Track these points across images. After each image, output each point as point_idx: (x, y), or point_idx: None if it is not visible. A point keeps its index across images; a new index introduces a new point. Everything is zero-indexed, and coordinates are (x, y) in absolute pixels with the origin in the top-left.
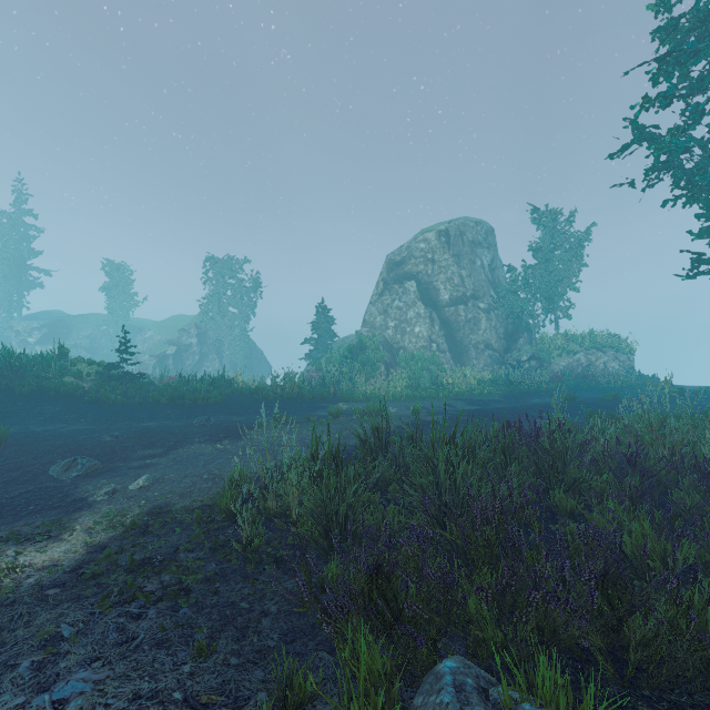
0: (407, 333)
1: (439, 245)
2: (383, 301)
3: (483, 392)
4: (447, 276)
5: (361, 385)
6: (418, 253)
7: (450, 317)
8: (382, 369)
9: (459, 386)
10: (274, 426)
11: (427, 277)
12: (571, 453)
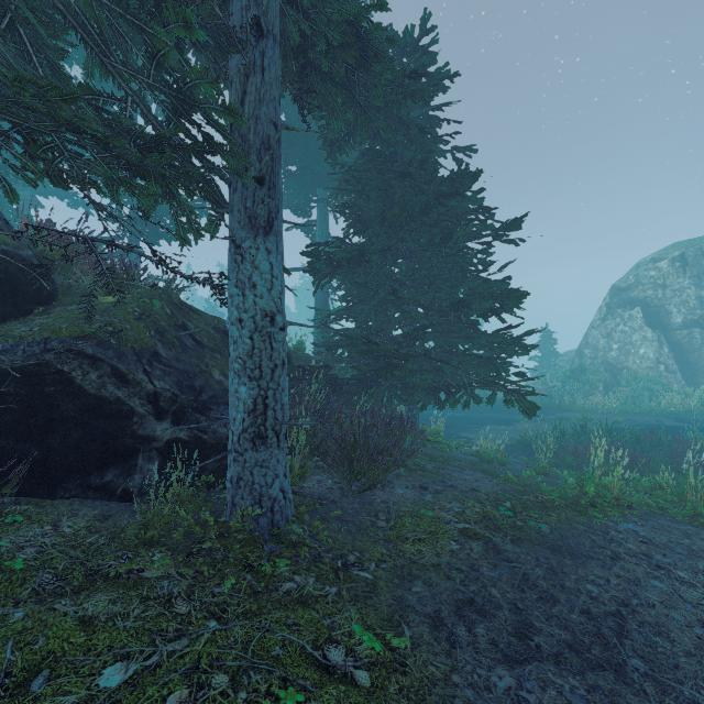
0: (631, 354)
1: (671, 270)
2: (606, 325)
3: (702, 413)
4: (680, 300)
5: (580, 400)
6: (646, 279)
7: (683, 339)
8: (600, 388)
9: (676, 406)
10: (526, 421)
11: (656, 302)
12: (666, 442)
